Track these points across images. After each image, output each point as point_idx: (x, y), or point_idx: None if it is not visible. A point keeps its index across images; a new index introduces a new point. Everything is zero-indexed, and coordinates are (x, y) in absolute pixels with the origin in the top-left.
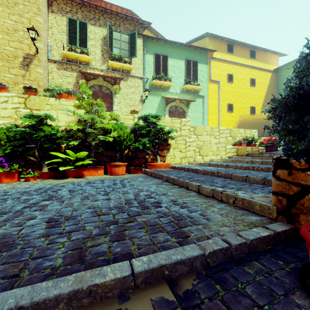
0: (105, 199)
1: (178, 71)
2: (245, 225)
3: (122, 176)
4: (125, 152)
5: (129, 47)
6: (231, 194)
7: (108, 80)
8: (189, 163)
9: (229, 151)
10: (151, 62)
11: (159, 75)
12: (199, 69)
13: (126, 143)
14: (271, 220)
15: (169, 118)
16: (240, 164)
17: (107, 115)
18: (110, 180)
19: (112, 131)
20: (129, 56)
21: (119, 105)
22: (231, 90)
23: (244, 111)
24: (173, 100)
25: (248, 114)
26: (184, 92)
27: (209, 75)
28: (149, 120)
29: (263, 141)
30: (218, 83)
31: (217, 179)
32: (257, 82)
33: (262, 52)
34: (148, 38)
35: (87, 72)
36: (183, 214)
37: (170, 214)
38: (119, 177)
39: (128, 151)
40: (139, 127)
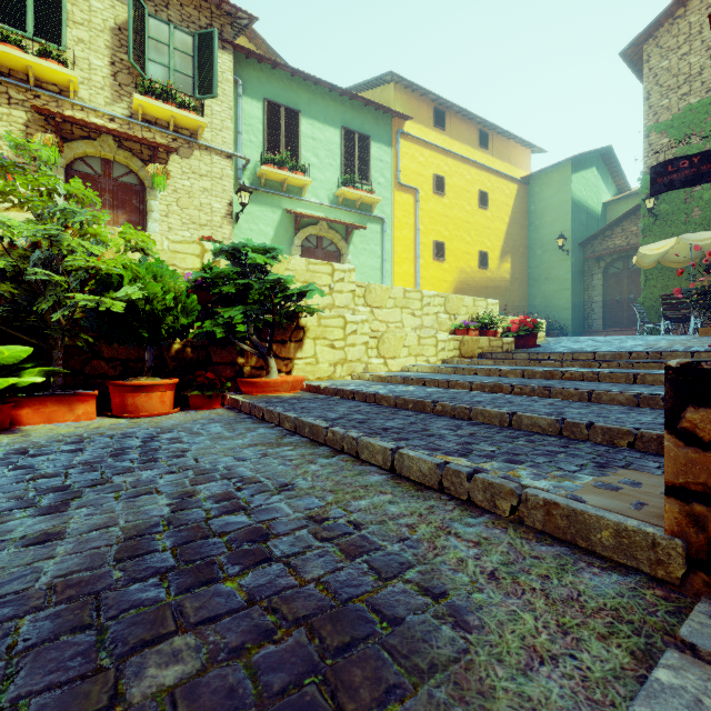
0: (35, 540)
1: (325, 152)
2: (605, 639)
3: (158, 420)
4: (173, 347)
5: (196, 69)
6: (506, 484)
7: (132, 148)
8: (353, 378)
9: (444, 346)
10: (258, 120)
11: (278, 154)
12: (373, 156)
13: (174, 321)
14: (665, 587)
15: (302, 259)
16: (478, 379)
17: (115, 237)
18: (109, 437)
19: (124, 284)
20: (194, 92)
21: (167, 222)
22: (442, 211)
23: (467, 260)
24: (312, 223)
25: (475, 268)
26: (340, 204)
27: (394, 171)
28: (247, 261)
29: (510, 325)
30: (414, 192)
31: (436, 423)
32: (493, 200)
33: (501, 138)
34: (250, 55)
35: (61, 115)
36: (356, 597)
37: (304, 609)
38: (148, 422)
39: (184, 346)
40: (217, 275)
